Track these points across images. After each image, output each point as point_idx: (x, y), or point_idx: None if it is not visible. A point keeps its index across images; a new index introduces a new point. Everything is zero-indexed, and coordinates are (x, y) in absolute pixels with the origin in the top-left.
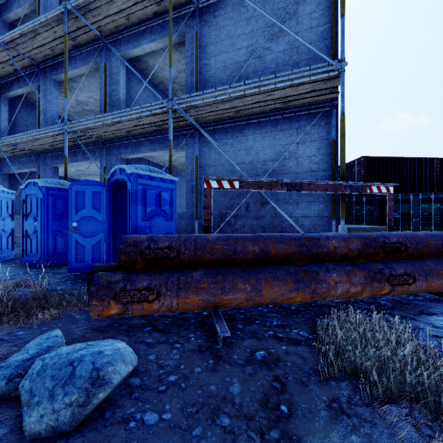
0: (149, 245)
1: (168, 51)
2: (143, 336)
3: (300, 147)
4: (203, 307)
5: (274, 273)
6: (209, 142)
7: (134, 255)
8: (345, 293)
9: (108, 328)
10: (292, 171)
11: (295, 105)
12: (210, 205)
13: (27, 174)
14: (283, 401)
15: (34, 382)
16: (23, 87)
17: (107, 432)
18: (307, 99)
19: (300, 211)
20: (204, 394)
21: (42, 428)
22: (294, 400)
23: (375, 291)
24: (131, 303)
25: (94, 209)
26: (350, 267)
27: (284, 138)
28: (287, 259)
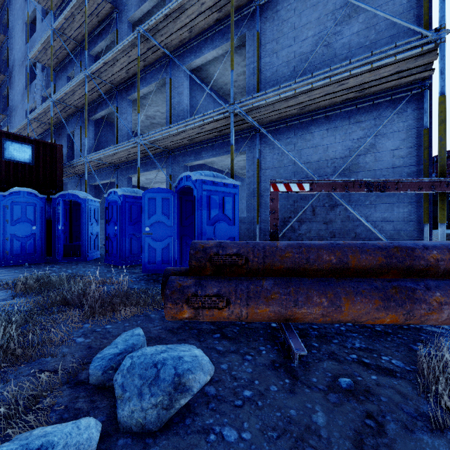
0: (217, 251)
1: (228, 56)
2: (213, 343)
3: (379, 139)
4: (274, 319)
5: (356, 287)
6: (270, 143)
7: (204, 260)
8: None
9: (180, 330)
10: (368, 168)
11: (373, 92)
12: (276, 209)
13: (108, 185)
14: (382, 446)
15: (125, 378)
16: (105, 109)
17: (189, 440)
18: (390, 83)
19: (379, 214)
20: (284, 418)
21: (133, 423)
22: (397, 447)
23: None
24: (202, 309)
25: (163, 215)
26: None
27: (359, 132)
28: (371, 272)
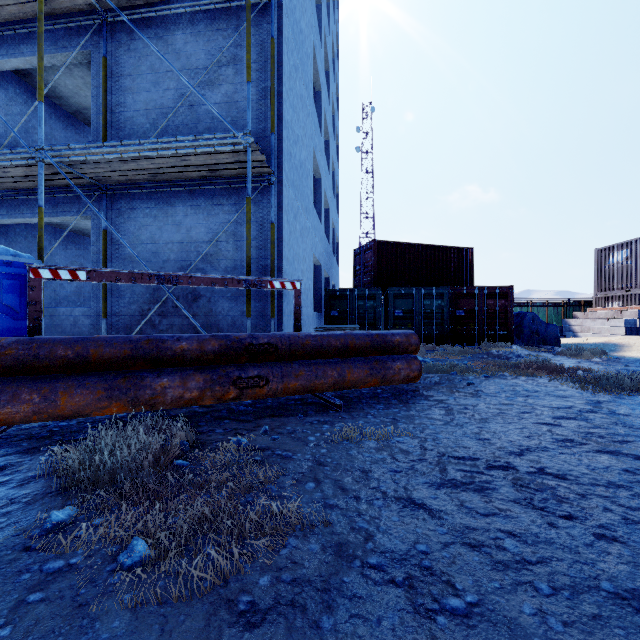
0: None
1: (77, 70)
2: None
3: (240, 227)
4: None
5: (82, 380)
6: (125, 210)
7: None
8: (179, 400)
9: None
10: (230, 257)
11: (228, 175)
12: (39, 300)
13: None
14: None
15: None
16: None
17: None
18: (237, 170)
19: (240, 308)
20: None
21: None
22: None
23: (218, 395)
24: None
25: None
26: (193, 371)
27: (221, 215)
28: (117, 365)
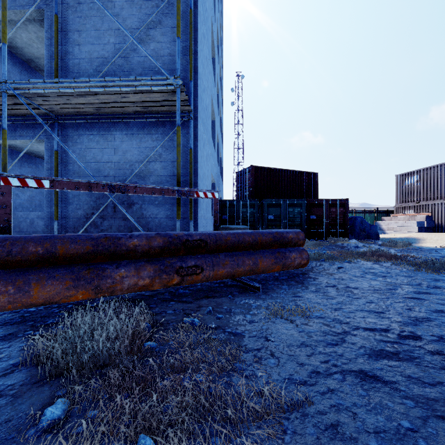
0: None
1: (31, 26)
2: None
3: (165, 151)
4: None
5: (52, 272)
6: (73, 136)
7: None
8: (134, 286)
9: None
10: (157, 174)
11: (156, 111)
12: (9, 204)
13: None
14: None
15: None
16: None
17: None
18: (164, 107)
19: (165, 212)
20: None
21: None
22: None
23: (165, 282)
24: None
25: None
26: (144, 263)
27: (150, 142)
28: (80, 259)
